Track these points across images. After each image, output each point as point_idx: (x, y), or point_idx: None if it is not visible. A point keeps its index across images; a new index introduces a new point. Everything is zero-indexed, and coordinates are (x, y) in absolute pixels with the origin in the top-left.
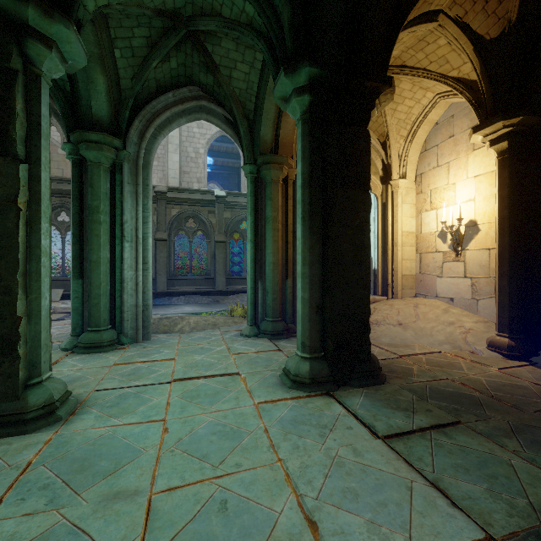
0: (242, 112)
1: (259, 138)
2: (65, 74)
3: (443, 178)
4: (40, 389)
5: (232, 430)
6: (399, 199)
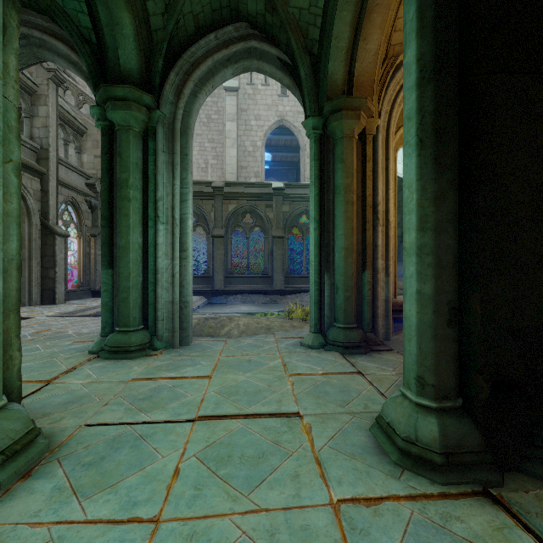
0: (302, 44)
1: (326, 78)
2: (89, 20)
3: None
4: None
5: None
6: None
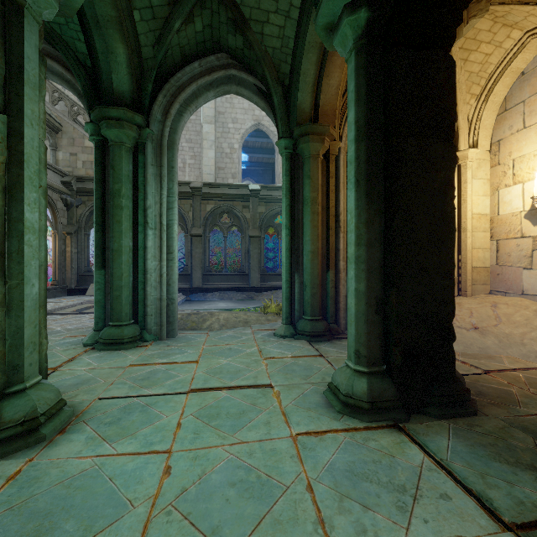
0: (275, 76)
1: (296, 106)
2: (85, 47)
3: (533, 142)
4: (21, 399)
5: (258, 480)
6: (468, 173)
